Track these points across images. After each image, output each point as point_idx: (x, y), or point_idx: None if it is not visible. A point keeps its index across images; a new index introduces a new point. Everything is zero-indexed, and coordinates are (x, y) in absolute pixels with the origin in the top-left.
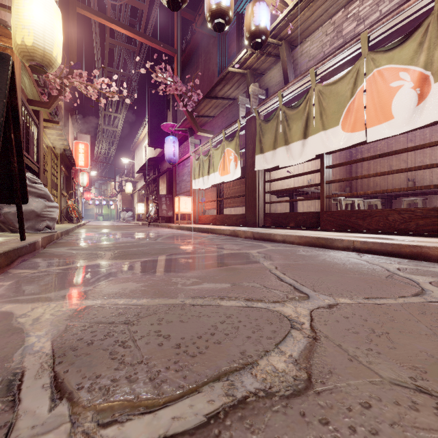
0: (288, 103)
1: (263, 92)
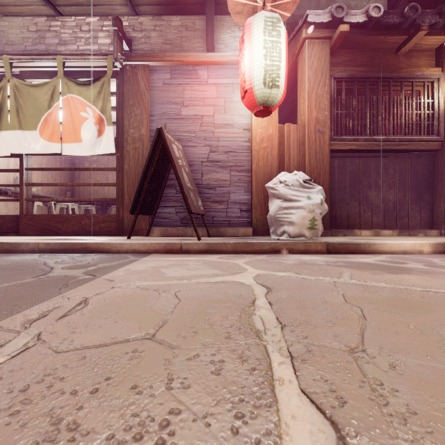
0: None
1: None
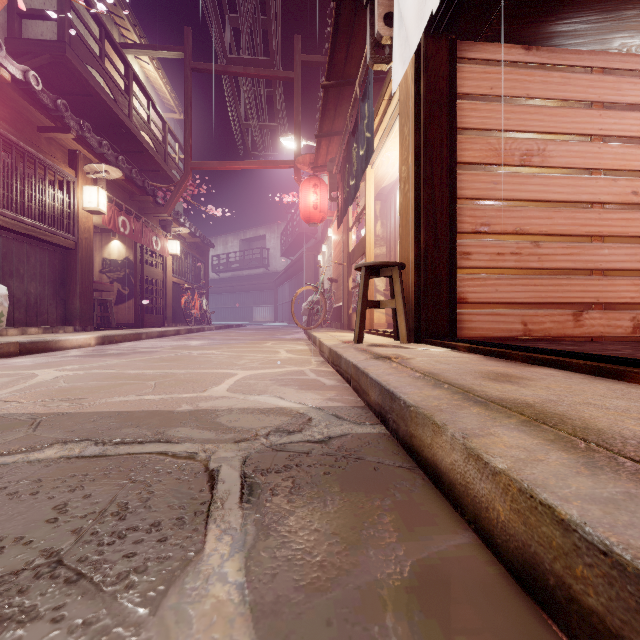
0: None
1: None
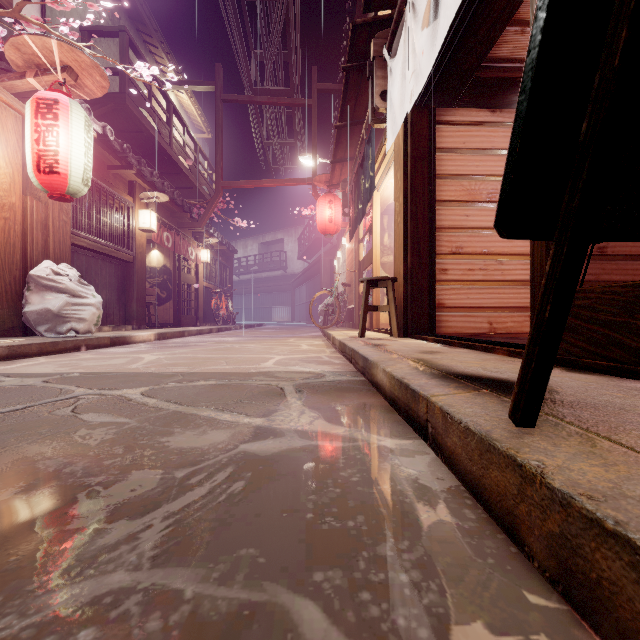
0: None
1: None
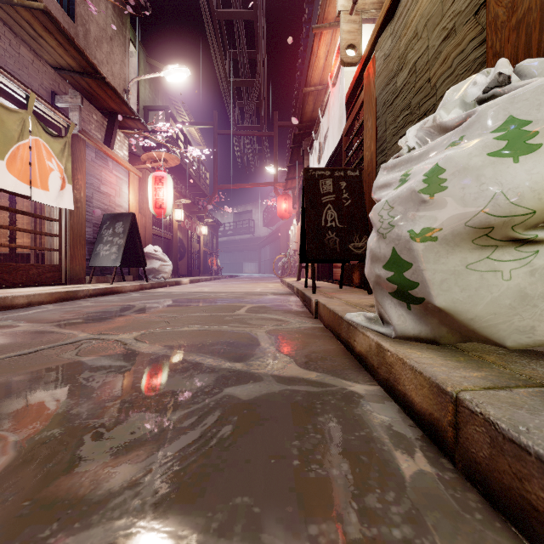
0: None
1: None
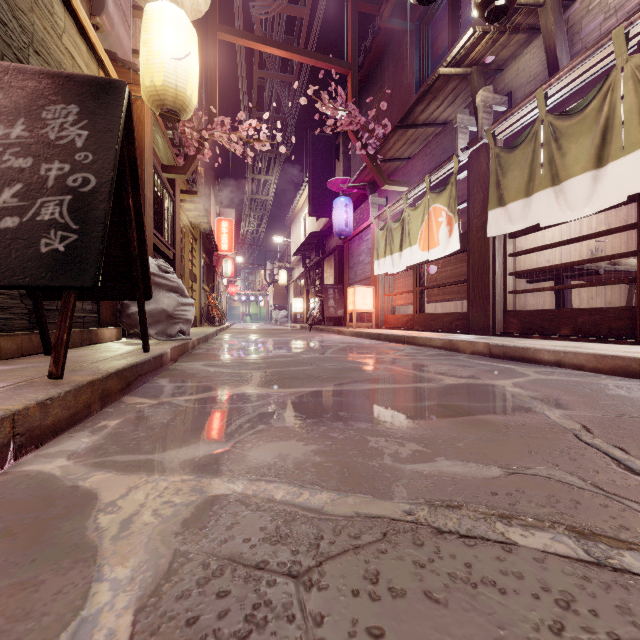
0: (556, 109)
1: (502, 99)
